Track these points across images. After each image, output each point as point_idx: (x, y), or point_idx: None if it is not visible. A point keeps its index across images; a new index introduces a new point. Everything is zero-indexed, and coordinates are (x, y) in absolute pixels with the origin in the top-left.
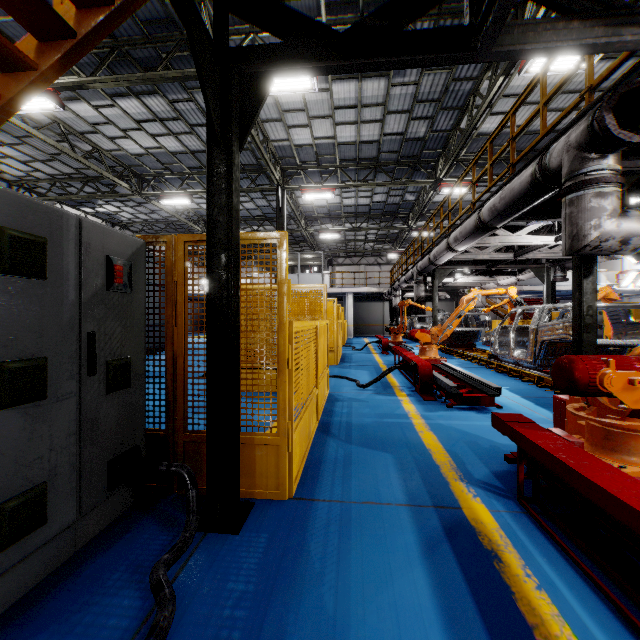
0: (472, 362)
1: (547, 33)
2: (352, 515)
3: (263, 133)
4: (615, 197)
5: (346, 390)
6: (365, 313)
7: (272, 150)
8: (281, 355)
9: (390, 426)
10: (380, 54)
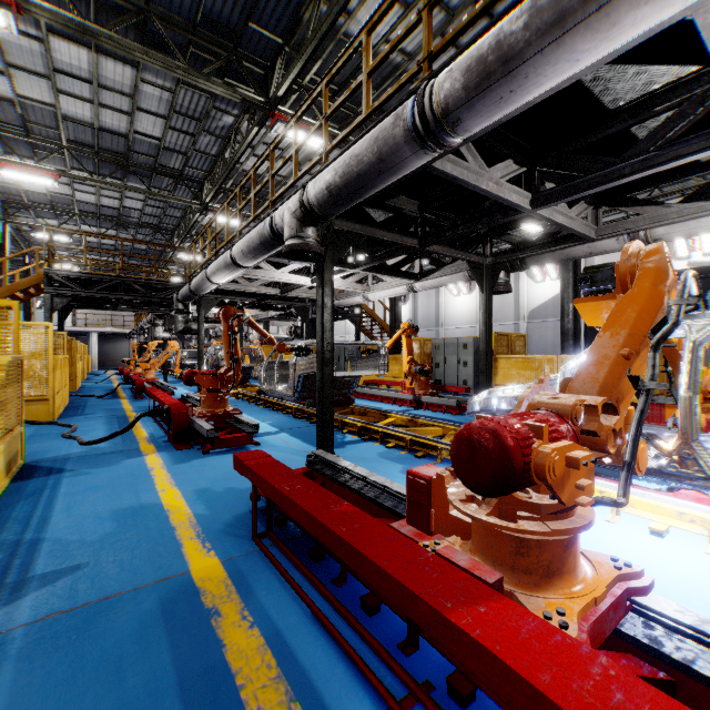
0: (169, 376)
1: (130, 309)
2: (92, 391)
3: (20, 228)
4: (161, 329)
5: (90, 384)
6: (111, 349)
7: (25, 234)
8: (74, 362)
9: (107, 387)
10: (98, 308)
